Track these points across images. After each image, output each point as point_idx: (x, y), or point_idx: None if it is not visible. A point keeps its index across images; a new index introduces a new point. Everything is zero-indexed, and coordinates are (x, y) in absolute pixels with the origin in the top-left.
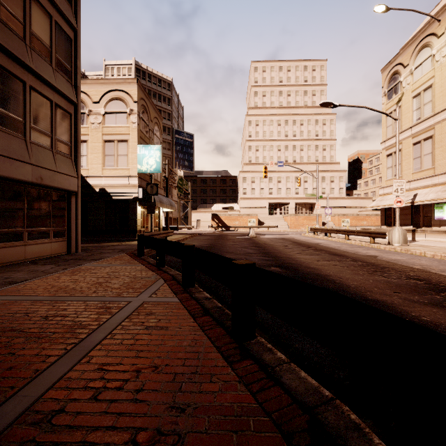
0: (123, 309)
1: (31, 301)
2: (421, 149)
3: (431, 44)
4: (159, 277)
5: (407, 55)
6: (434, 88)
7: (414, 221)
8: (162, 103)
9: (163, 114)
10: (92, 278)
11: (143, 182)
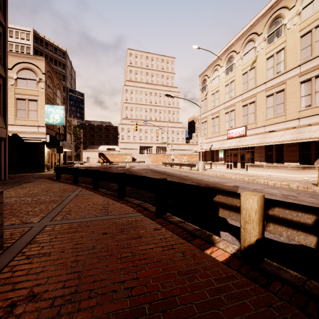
0: (69, 196)
1: (16, 197)
2: (215, 122)
3: (218, 70)
4: (78, 187)
5: (209, 72)
6: (219, 92)
7: (212, 159)
8: (58, 67)
9: (58, 75)
10: (38, 189)
11: (49, 130)
